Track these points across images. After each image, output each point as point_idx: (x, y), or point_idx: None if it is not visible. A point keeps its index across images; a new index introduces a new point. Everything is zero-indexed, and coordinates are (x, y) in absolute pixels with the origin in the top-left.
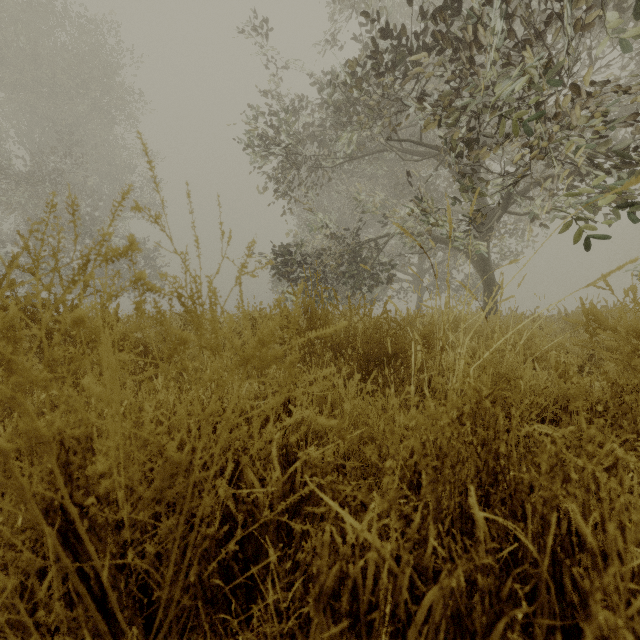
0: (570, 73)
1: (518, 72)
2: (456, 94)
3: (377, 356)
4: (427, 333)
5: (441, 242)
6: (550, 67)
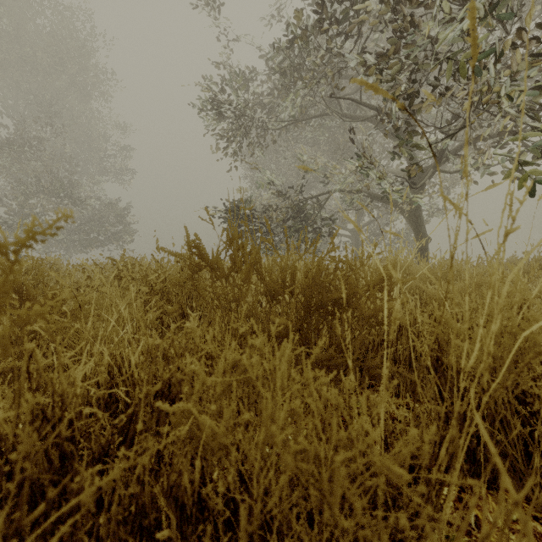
0: (513, 20)
1: (464, 13)
2: (397, 48)
3: (322, 305)
4: (387, 275)
5: (377, 199)
6: (492, 15)
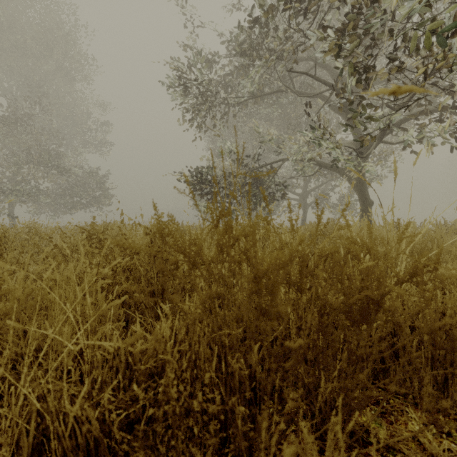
0: None
1: None
2: (354, 25)
3: (344, 308)
4: (427, 265)
5: (326, 167)
6: None
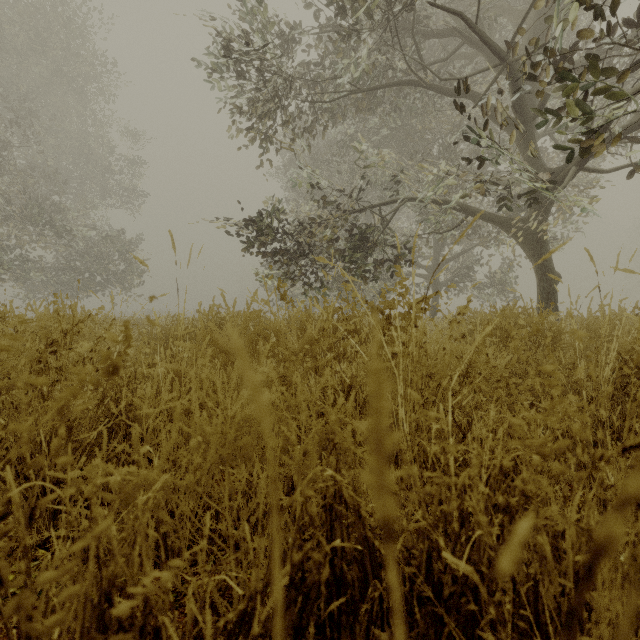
0: None
1: None
2: None
3: None
4: None
5: (479, 218)
6: None
